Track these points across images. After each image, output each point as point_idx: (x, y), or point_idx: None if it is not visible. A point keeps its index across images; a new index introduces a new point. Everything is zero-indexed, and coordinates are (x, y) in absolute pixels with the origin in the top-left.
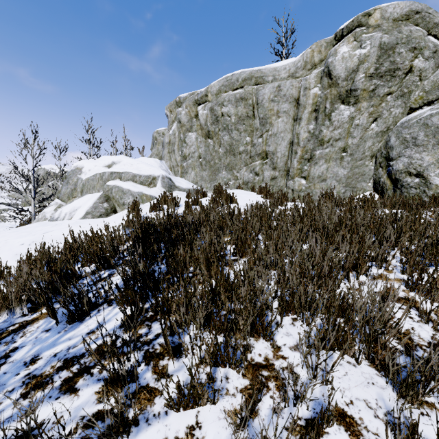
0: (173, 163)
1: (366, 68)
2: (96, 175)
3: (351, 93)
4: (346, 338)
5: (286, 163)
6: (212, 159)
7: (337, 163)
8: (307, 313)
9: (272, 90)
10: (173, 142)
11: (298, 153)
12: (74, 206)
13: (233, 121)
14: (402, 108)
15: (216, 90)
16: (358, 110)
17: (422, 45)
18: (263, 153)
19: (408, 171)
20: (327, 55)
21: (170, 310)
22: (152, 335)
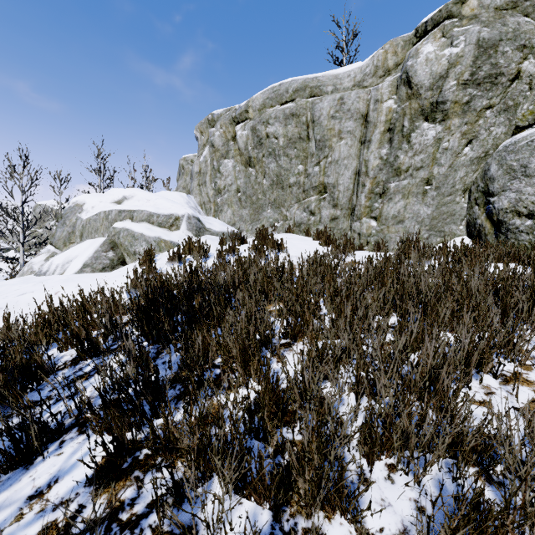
0: (204, 199)
1: (459, 72)
2: (100, 214)
3: (438, 107)
4: (502, 532)
5: (350, 199)
6: (254, 193)
7: (418, 199)
8: (417, 462)
9: (333, 104)
10: (204, 171)
11: (367, 186)
12: (68, 256)
13: (281, 144)
14: (506, 127)
15: (259, 104)
16: (447, 128)
17: (534, 42)
18: (320, 186)
19: (516, 211)
20: (405, 58)
21: (173, 462)
22: (142, 503)
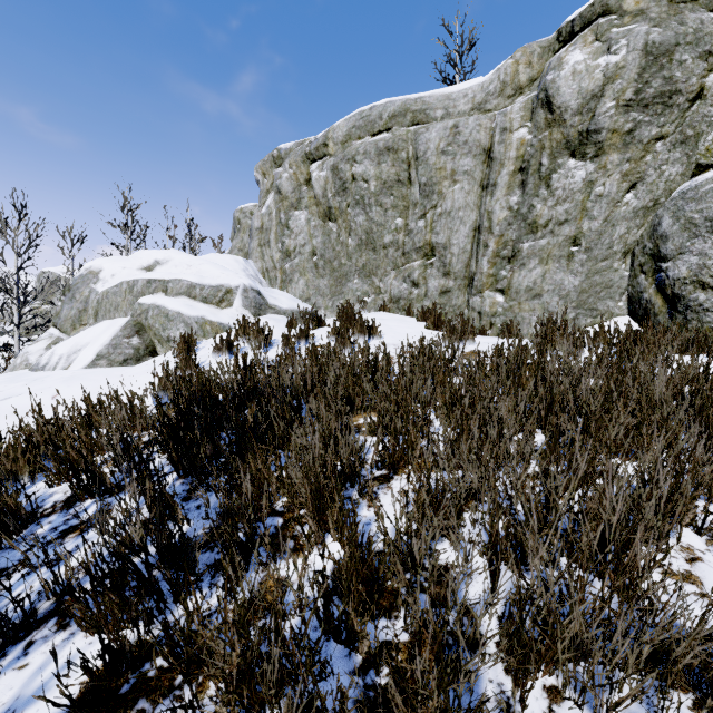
0: (267, 264)
1: (619, 90)
2: (121, 284)
3: (589, 137)
4: None
5: (467, 265)
6: (335, 257)
7: (561, 265)
8: (599, 692)
9: (443, 134)
10: (267, 227)
11: (490, 246)
12: (77, 343)
13: (373, 189)
14: (683, 165)
15: (342, 135)
16: (602, 167)
17: None
18: (426, 248)
19: (699, 281)
20: (543, 70)
21: (196, 699)
22: None
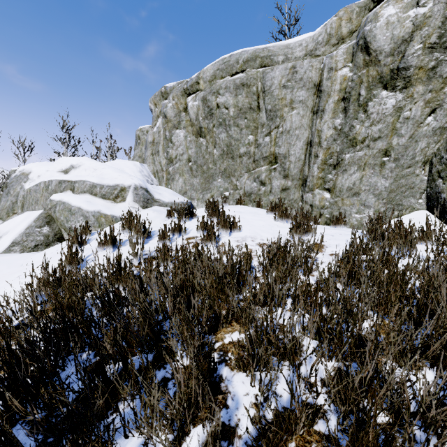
0: (157, 167)
1: (425, 35)
2: (40, 184)
3: (399, 73)
4: None
5: (301, 170)
6: (205, 163)
7: (375, 171)
8: None
9: (284, 73)
10: (157, 141)
11: (320, 156)
12: None
13: (232, 114)
14: None
15: (210, 75)
16: (409, 96)
17: None
18: (270, 157)
19: None
20: (361, 24)
21: None
22: None
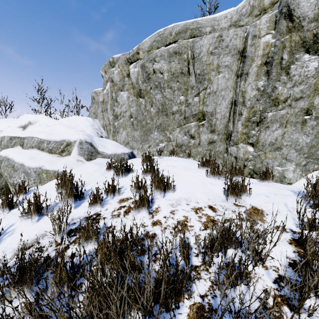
0: (105, 122)
1: None
2: None
3: None
4: None
5: (226, 125)
6: (143, 119)
7: (297, 128)
8: None
9: (212, 41)
10: (106, 101)
11: (243, 114)
12: None
13: (166, 78)
14: None
15: (147, 46)
16: None
17: None
18: (199, 114)
19: None
20: None
21: None
22: None
